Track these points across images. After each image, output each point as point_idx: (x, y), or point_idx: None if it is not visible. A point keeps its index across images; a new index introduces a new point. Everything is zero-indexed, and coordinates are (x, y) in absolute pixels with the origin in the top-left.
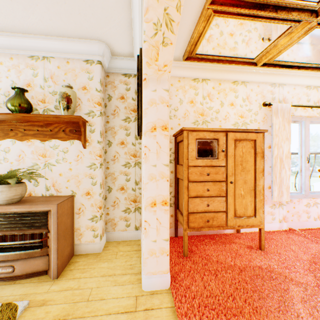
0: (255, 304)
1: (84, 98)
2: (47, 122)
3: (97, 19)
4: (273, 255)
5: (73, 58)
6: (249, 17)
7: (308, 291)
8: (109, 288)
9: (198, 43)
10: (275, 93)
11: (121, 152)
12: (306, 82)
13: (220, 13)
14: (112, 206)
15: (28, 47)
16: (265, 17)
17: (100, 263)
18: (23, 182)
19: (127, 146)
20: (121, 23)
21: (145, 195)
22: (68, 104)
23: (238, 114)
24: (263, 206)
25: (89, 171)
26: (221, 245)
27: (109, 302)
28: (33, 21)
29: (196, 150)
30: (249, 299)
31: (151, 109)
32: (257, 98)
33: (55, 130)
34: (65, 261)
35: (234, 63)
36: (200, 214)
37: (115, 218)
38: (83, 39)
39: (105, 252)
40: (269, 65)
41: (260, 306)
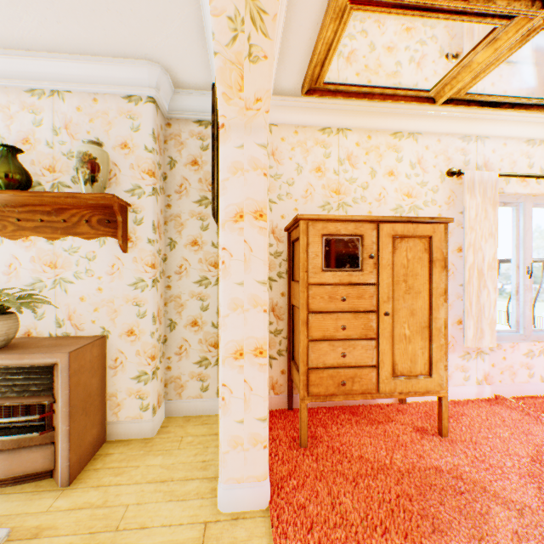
0: (424, 543)
1: (125, 164)
2: (59, 206)
3: (141, 21)
4: (463, 447)
5: (105, 92)
6: (417, 11)
7: (526, 519)
8: (159, 506)
9: (327, 62)
10: (470, 152)
11: (192, 259)
12: (526, 132)
13: (363, 4)
14: (177, 355)
15: (24, 74)
16: (446, 10)
17: (149, 457)
18: (13, 312)
19: (203, 248)
20: (185, 26)
21: (223, 338)
22: (93, 174)
23: (403, 191)
24: (445, 357)
25: (132, 292)
26: (369, 426)
27: (154, 533)
28: (29, 26)
29: (322, 256)
30: (414, 533)
31: (235, 180)
32: (437, 162)
33: (72, 220)
34: (86, 453)
35: (394, 99)
36: (330, 371)
37: (182, 375)
38: (122, 58)
39: (161, 436)
40: (457, 102)
41: None
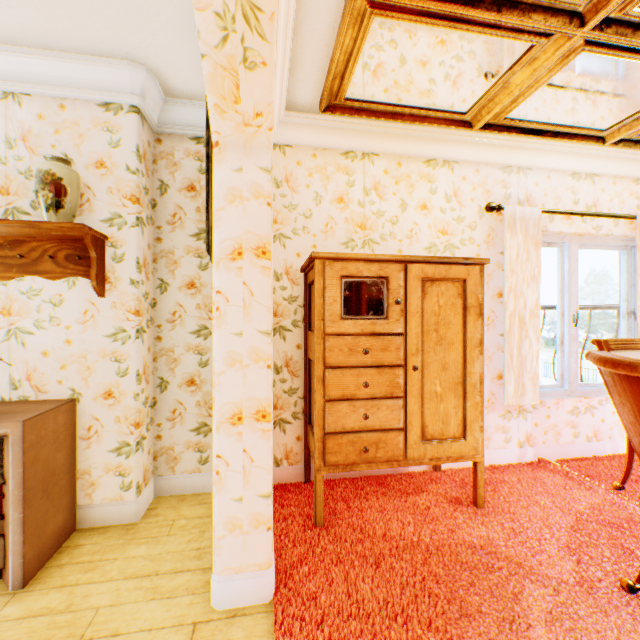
0: (449, 631)
1: (101, 187)
2: (14, 238)
3: (118, 11)
4: (500, 518)
5: (75, 97)
6: (446, 21)
7: (562, 596)
8: (138, 607)
9: (347, 74)
10: (511, 185)
11: (188, 305)
12: (571, 165)
13: (385, 8)
14: (169, 421)
15: None
16: (478, 22)
17: (130, 547)
18: None
19: (202, 291)
20: (175, 22)
21: (217, 400)
22: (58, 198)
23: (437, 228)
24: (481, 417)
25: (111, 345)
26: (397, 499)
27: None
28: None
29: (341, 301)
30: (439, 620)
31: (232, 210)
32: (475, 195)
33: (32, 255)
34: (48, 546)
35: (426, 122)
36: (351, 436)
37: (176, 445)
38: (96, 56)
39: (147, 521)
40: (497, 127)
41: (459, 636)
